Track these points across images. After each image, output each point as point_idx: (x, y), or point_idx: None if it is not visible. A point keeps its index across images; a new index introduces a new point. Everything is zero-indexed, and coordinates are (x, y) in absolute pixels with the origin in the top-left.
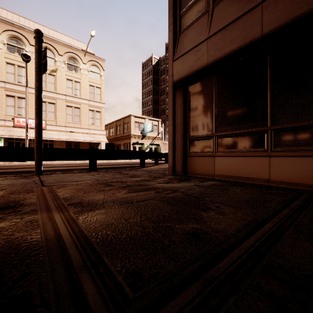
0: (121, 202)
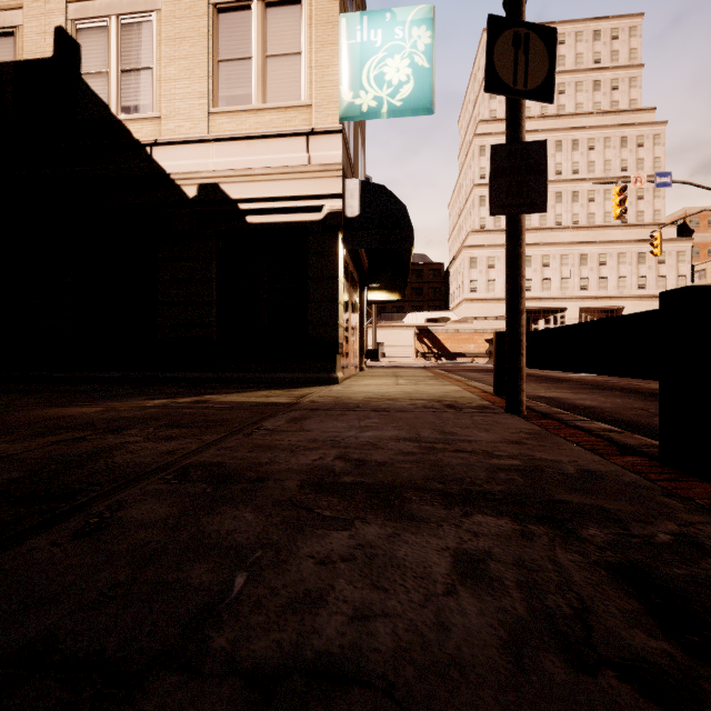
0: (78, 417)
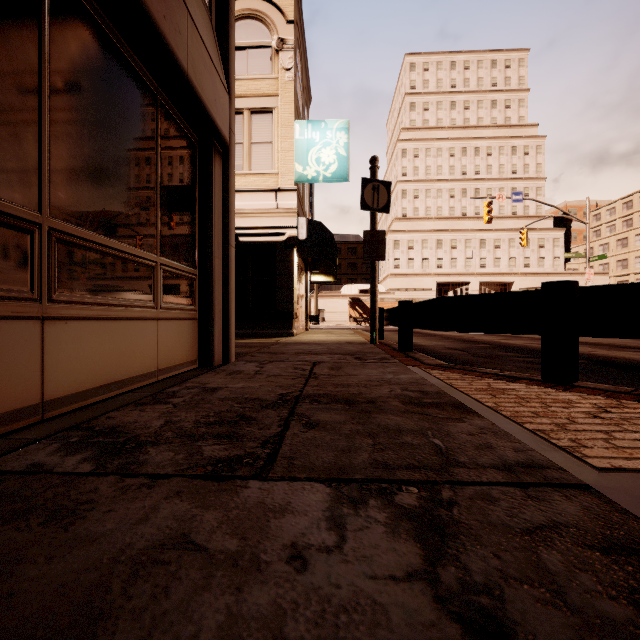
0: None
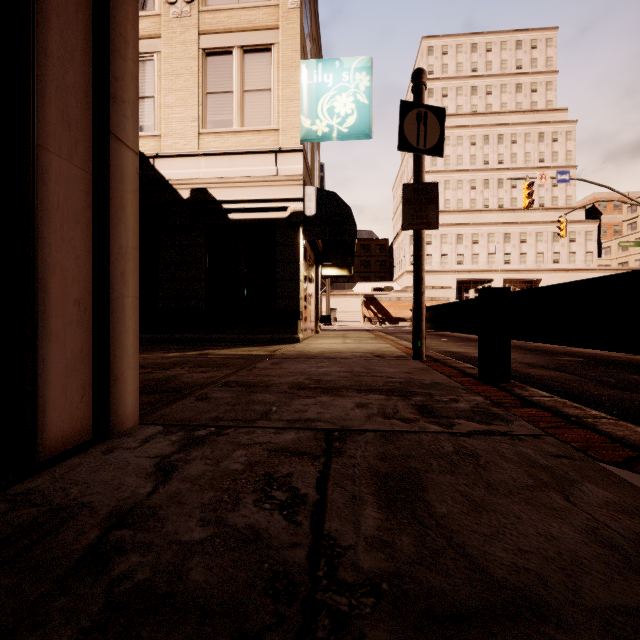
0: None
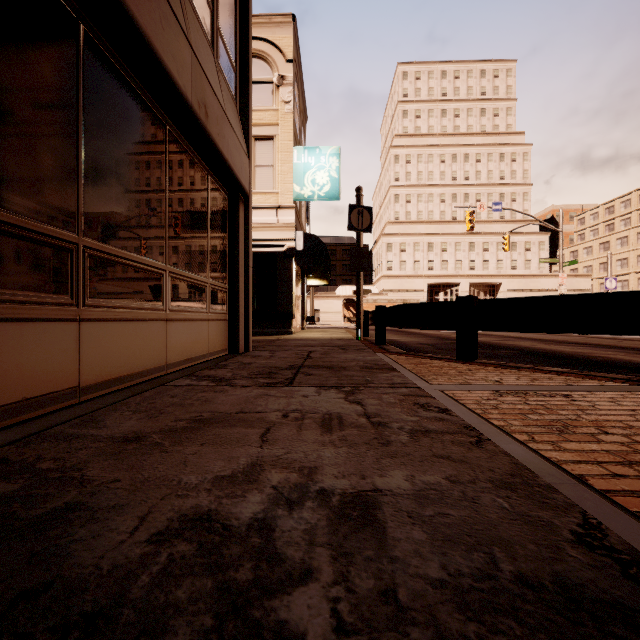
0: None
